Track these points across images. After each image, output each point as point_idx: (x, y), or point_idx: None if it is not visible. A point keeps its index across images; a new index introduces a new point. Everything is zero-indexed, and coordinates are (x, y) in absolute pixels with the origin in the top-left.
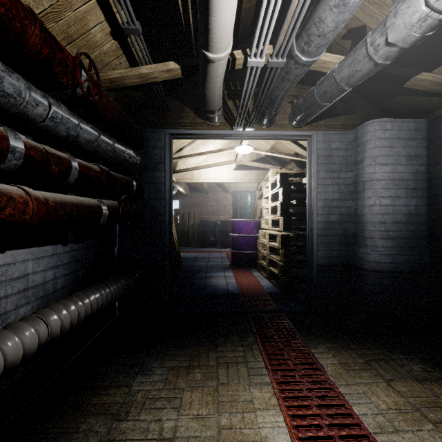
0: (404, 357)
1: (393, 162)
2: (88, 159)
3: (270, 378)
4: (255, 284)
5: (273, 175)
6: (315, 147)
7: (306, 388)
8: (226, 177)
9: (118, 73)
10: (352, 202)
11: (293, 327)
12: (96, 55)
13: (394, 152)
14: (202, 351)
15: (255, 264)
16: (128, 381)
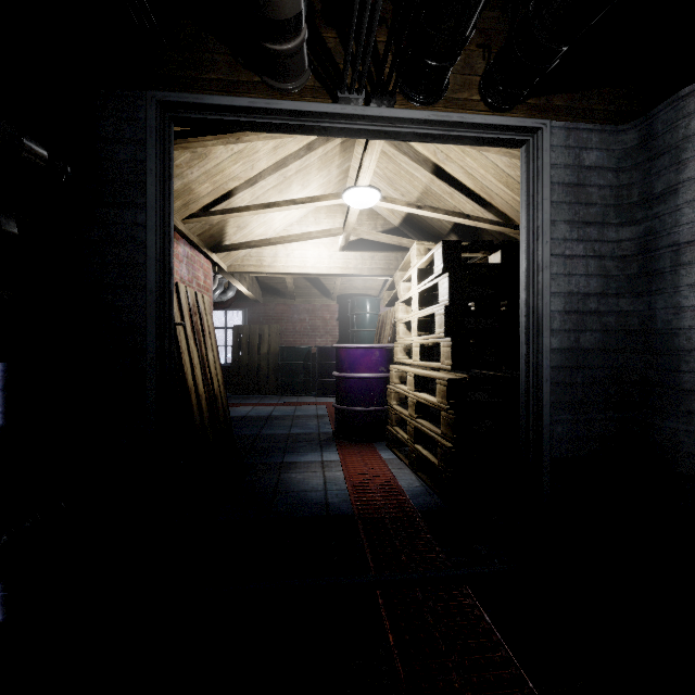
0: None
1: None
2: None
3: None
4: (387, 483)
5: (419, 254)
6: (548, 159)
7: None
8: (326, 264)
9: None
10: (635, 299)
11: (509, 648)
12: None
13: None
14: None
15: (383, 433)
16: None
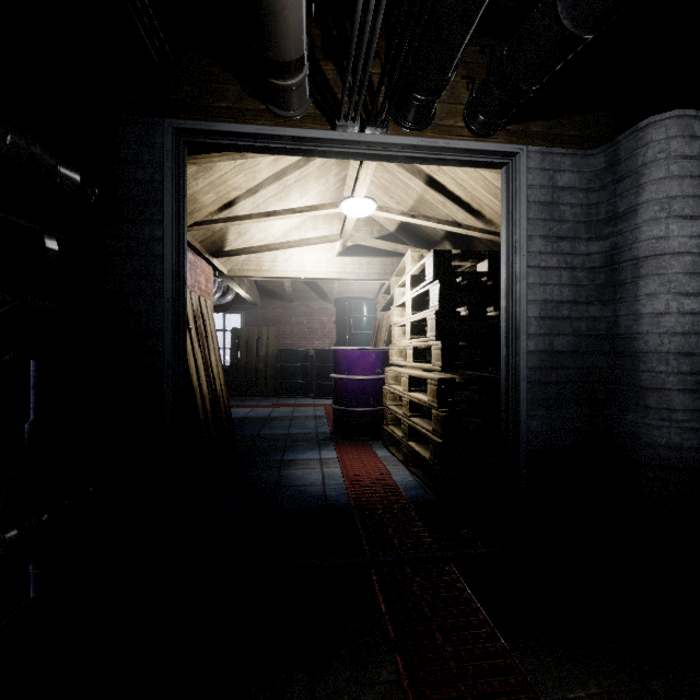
0: None
1: None
2: None
3: None
4: (382, 478)
5: (413, 261)
6: (525, 181)
7: None
8: (323, 269)
9: None
10: (602, 307)
11: (486, 613)
12: None
13: None
14: None
15: (379, 432)
16: None
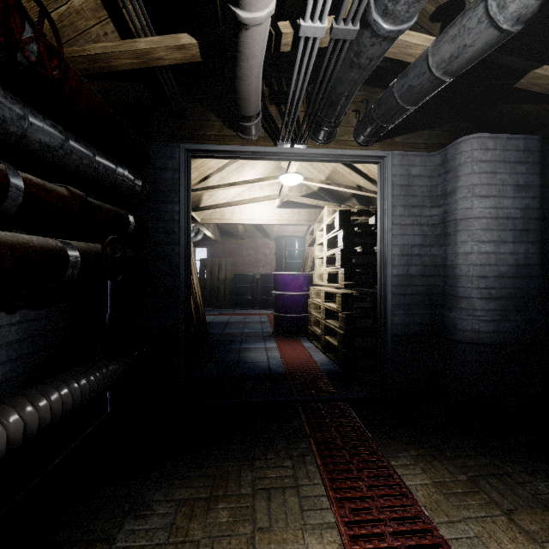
0: (521, 469)
1: (496, 194)
2: (56, 181)
3: (334, 514)
4: (307, 359)
5: (329, 213)
6: (390, 173)
7: (391, 531)
8: (267, 218)
9: (101, 47)
10: (439, 248)
11: (362, 423)
12: (62, 14)
13: (498, 181)
14: (230, 468)
15: (306, 331)
16: (111, 531)
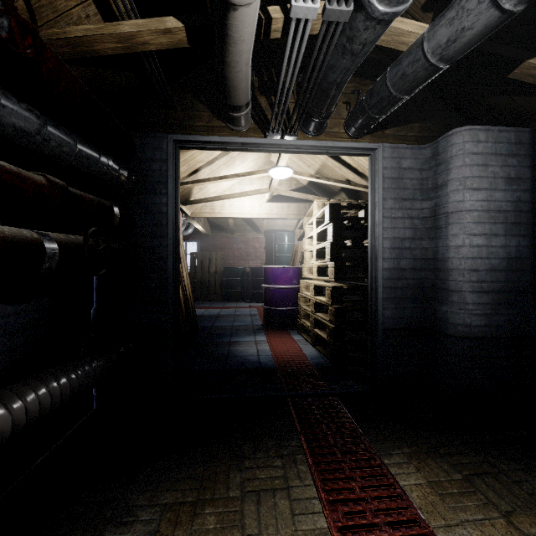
0: (517, 467)
1: (488, 187)
2: (36, 170)
3: (326, 519)
4: (296, 352)
5: (318, 207)
6: (381, 165)
7: None
8: (257, 211)
9: (82, 30)
10: (430, 241)
11: (353, 419)
12: None
13: (489, 173)
14: (218, 469)
15: (295, 325)
16: None
